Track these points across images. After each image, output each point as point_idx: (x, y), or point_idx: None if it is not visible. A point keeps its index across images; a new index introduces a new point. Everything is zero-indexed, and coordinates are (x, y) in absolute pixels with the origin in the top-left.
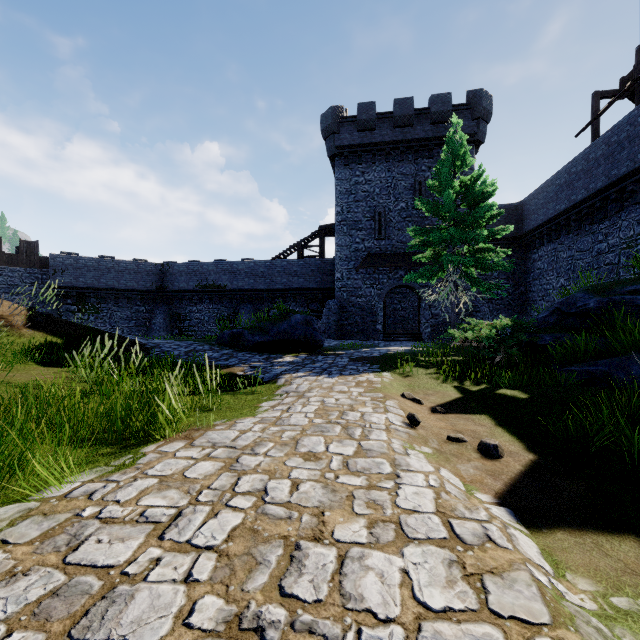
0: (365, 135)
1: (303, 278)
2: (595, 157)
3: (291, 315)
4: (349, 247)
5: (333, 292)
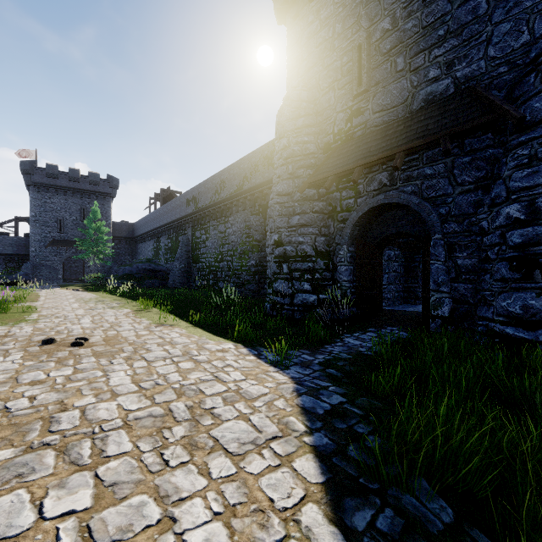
0: (52, 180)
1: (3, 247)
2: (146, 221)
3: (18, 272)
4: (41, 235)
5: (27, 257)
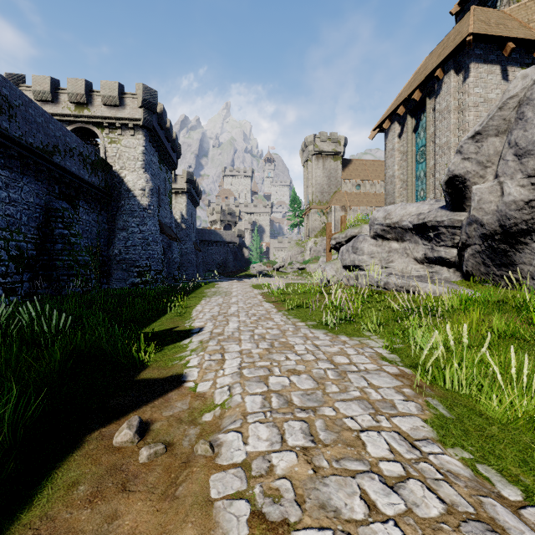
0: None
1: None
2: None
3: None
4: None
5: None
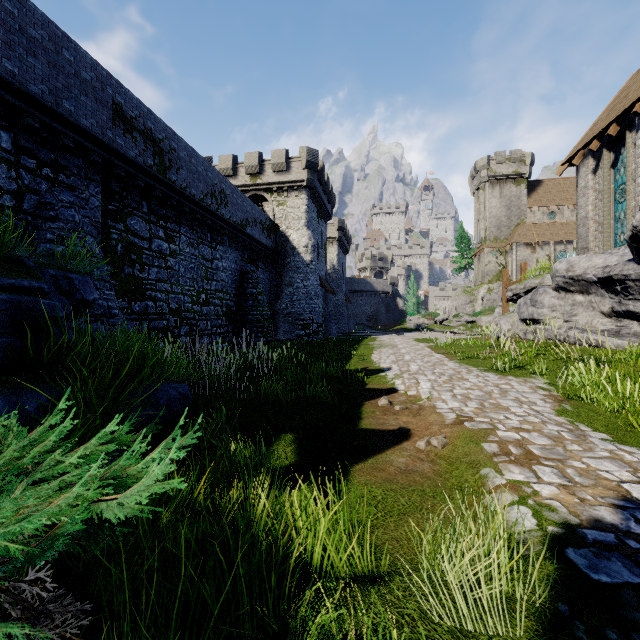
0: None
1: None
2: None
3: None
4: None
5: None
